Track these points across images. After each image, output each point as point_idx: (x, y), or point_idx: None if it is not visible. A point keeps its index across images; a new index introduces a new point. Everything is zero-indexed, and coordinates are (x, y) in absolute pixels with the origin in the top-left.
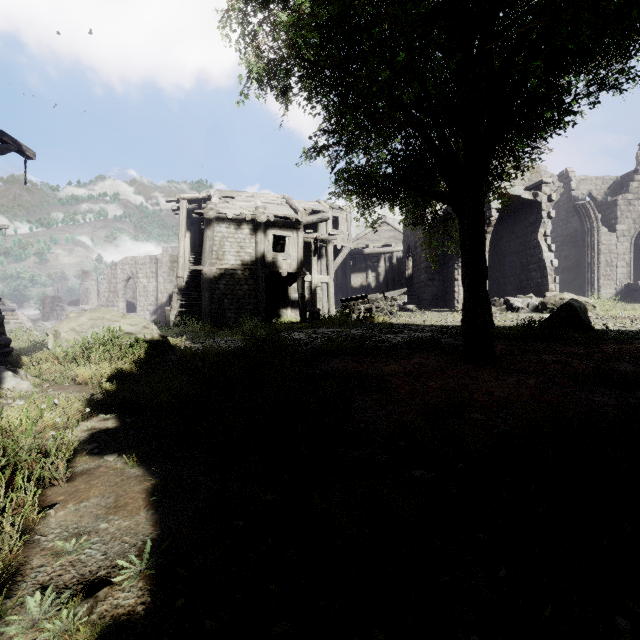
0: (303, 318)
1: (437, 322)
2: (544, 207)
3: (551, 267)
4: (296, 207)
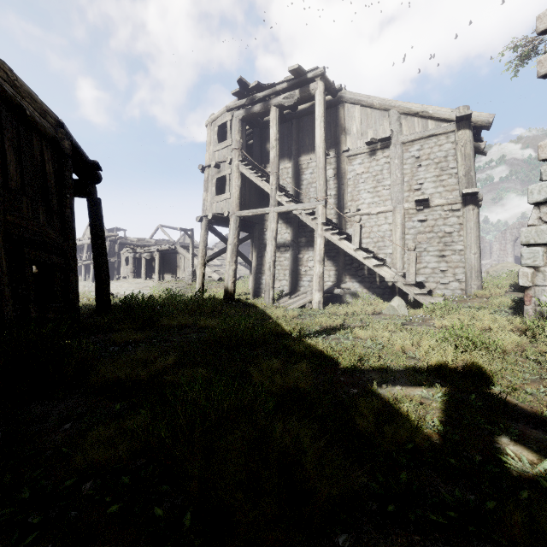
0: None
1: None
2: None
3: None
4: None
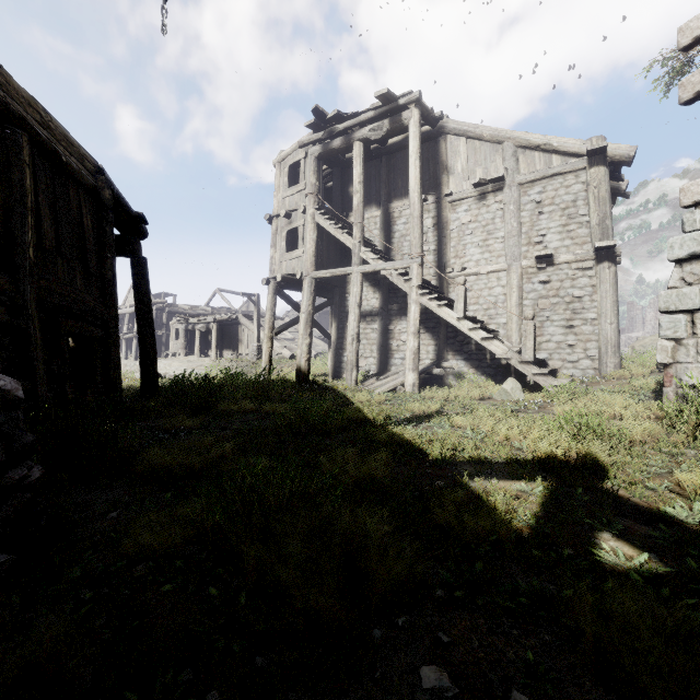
0: None
1: None
2: None
3: None
4: None
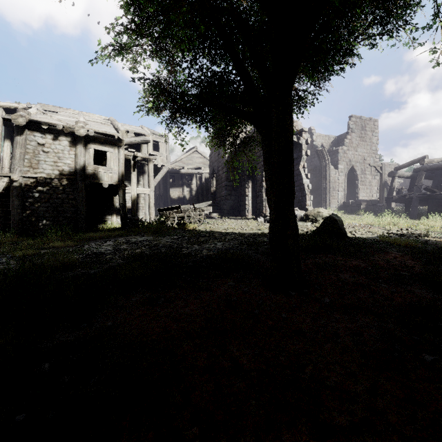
0: (124, 225)
1: (235, 229)
2: (303, 148)
3: (308, 189)
4: (118, 127)
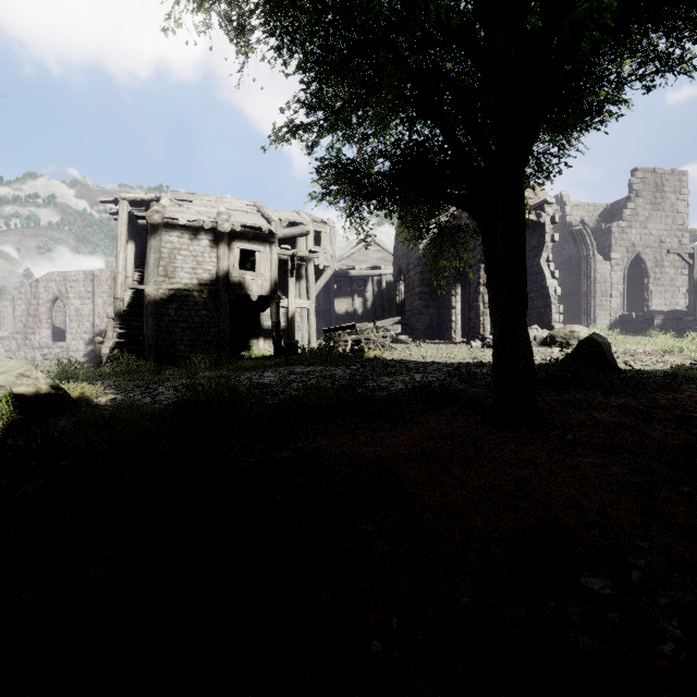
0: (278, 351)
1: (438, 358)
2: (547, 229)
3: (555, 296)
4: (269, 216)
